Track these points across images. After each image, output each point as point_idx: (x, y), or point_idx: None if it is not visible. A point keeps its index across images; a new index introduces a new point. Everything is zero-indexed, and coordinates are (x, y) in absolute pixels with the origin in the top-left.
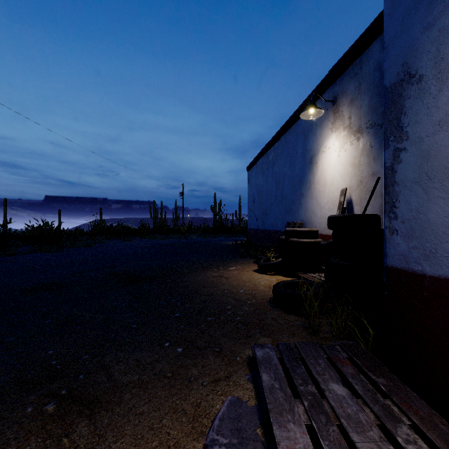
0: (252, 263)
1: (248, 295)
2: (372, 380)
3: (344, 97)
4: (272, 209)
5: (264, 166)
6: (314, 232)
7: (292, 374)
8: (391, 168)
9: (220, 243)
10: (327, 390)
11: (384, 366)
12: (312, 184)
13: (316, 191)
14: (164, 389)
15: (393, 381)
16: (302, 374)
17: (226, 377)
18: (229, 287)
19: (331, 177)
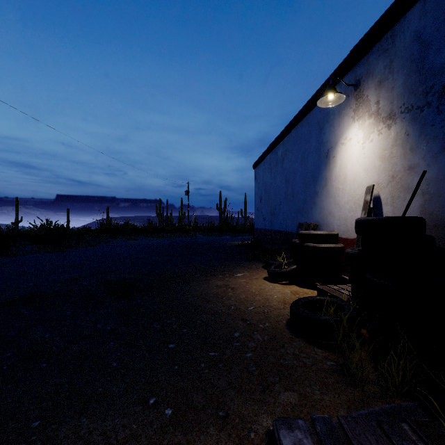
0: (260, 268)
1: (259, 314)
2: None
3: (370, 79)
4: (281, 208)
5: (273, 163)
6: (334, 236)
7: None
8: None
9: (226, 243)
10: None
11: None
12: (329, 180)
13: (333, 189)
14: None
15: None
16: None
17: None
18: (236, 303)
19: (353, 172)
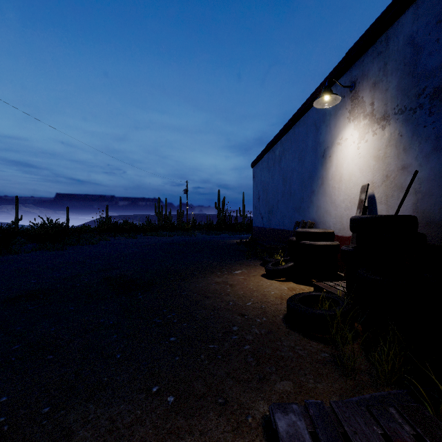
0: (258, 265)
1: (256, 309)
2: None
3: (365, 81)
4: (279, 207)
5: (270, 162)
6: (330, 234)
7: None
8: None
9: (224, 241)
10: None
11: None
12: (325, 180)
13: (329, 188)
14: None
15: None
16: None
17: None
18: (234, 299)
19: (348, 171)
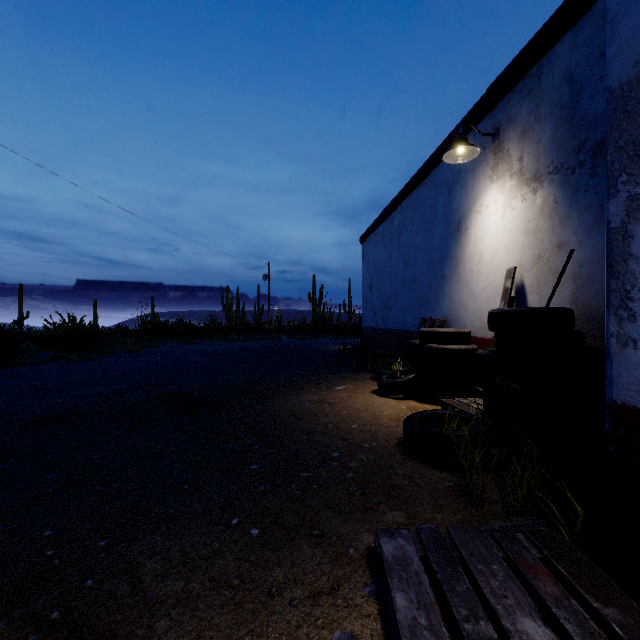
0: (369, 380)
1: (364, 432)
2: (593, 610)
3: (512, 128)
4: (398, 299)
5: (387, 236)
6: (465, 334)
7: (449, 594)
8: (621, 231)
9: (322, 347)
10: (516, 633)
11: (610, 580)
12: (460, 261)
13: (466, 272)
14: (225, 611)
15: (633, 614)
16: (466, 595)
17: (332, 588)
18: (334, 420)
19: (490, 250)
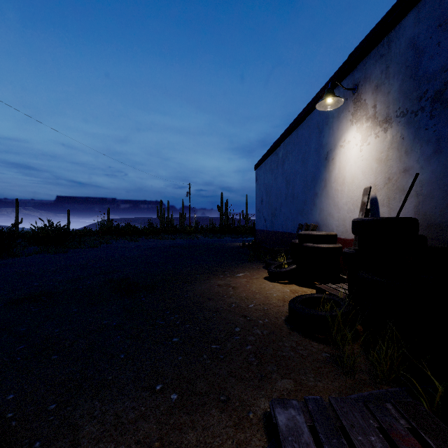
0: (261, 268)
1: (259, 311)
2: None
3: (368, 84)
4: (282, 209)
5: (273, 164)
6: (332, 236)
7: None
8: None
9: (227, 244)
10: None
11: None
12: (328, 182)
13: (332, 191)
14: None
15: None
16: None
17: None
18: (236, 301)
19: (351, 174)
